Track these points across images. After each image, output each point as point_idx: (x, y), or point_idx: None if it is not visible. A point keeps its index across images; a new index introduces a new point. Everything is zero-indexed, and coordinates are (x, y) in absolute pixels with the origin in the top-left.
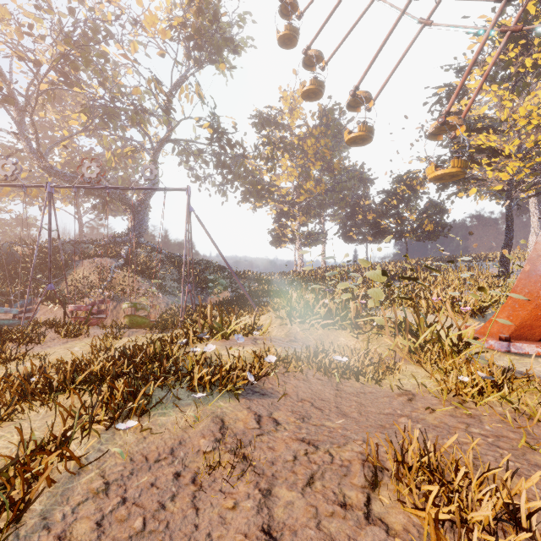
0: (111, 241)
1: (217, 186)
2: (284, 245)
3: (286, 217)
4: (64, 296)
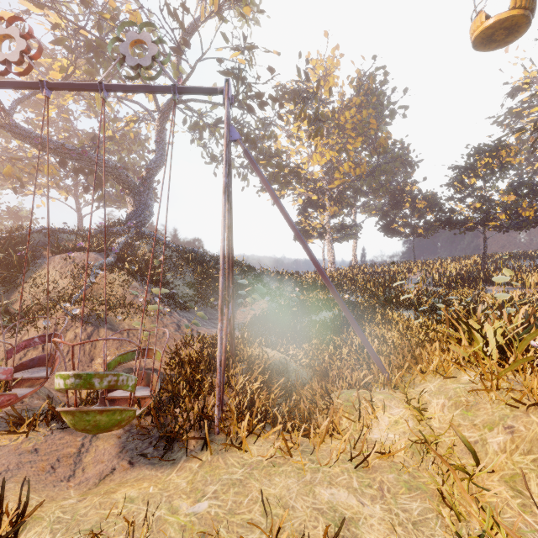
0: (102, 230)
1: (236, 168)
2: (311, 240)
3: (315, 207)
4: (10, 314)
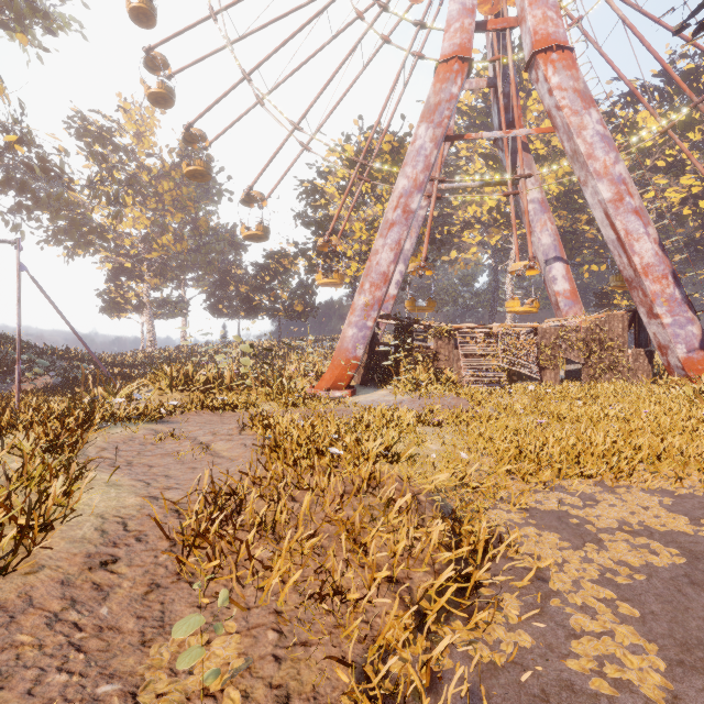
0: None
1: (2, 213)
2: (125, 314)
3: (130, 276)
4: None
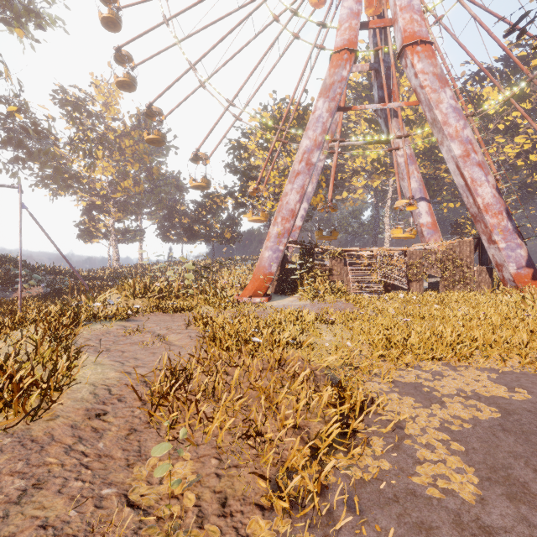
0: None
1: (3, 164)
2: (96, 240)
3: (100, 211)
4: None
